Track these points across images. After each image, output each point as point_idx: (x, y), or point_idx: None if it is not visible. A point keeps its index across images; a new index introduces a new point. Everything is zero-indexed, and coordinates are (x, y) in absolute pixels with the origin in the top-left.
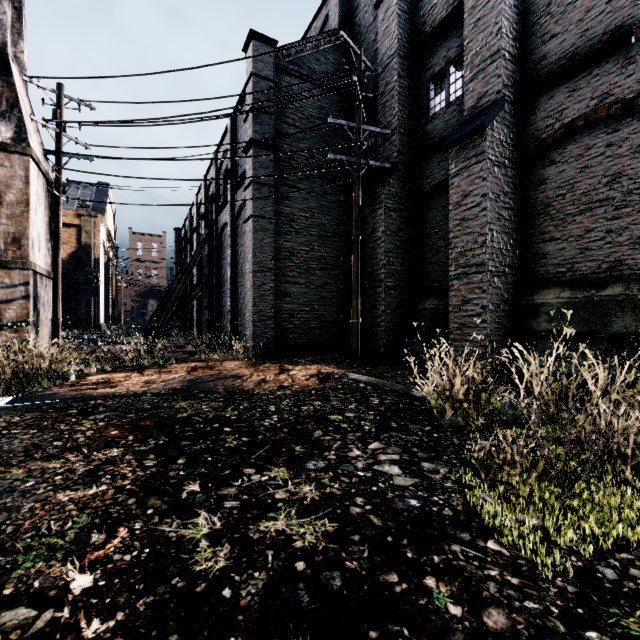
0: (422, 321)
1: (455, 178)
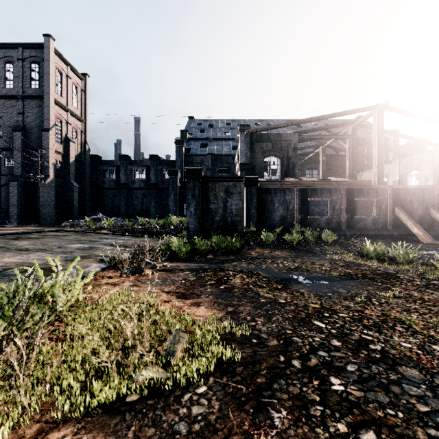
0: (3, 214)
1: (11, 187)
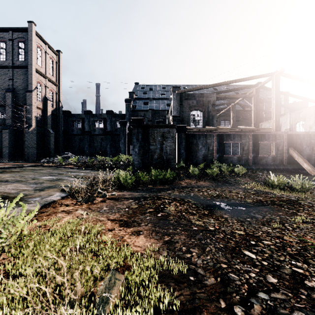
0: None
1: (4, 134)
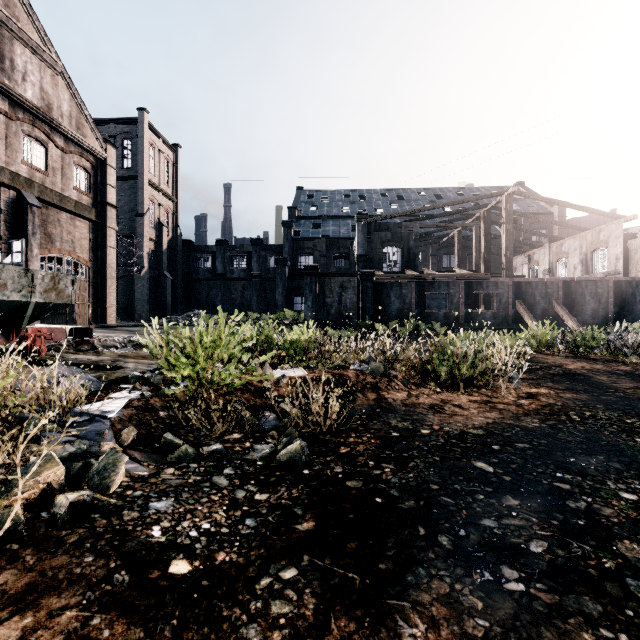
0: None
1: None
